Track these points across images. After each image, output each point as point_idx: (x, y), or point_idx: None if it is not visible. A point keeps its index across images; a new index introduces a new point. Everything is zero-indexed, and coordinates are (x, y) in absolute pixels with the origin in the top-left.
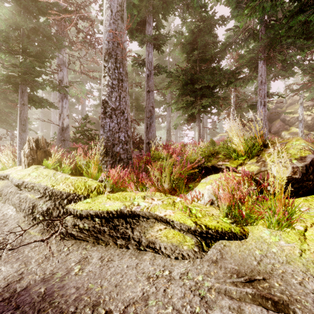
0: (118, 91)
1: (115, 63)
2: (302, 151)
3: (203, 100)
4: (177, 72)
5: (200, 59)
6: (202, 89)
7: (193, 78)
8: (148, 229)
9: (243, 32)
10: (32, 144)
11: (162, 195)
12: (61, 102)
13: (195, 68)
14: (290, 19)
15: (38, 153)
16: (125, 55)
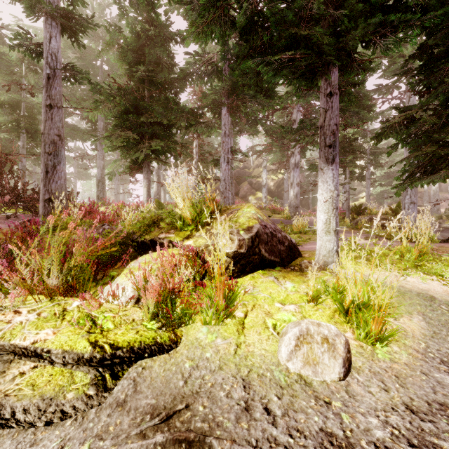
0: None
1: None
2: (251, 220)
3: (153, 141)
4: (111, 89)
5: (151, 81)
6: (153, 126)
7: (139, 105)
8: None
9: (205, 64)
10: None
11: (44, 299)
12: None
13: (142, 91)
14: (242, 61)
15: None
16: None
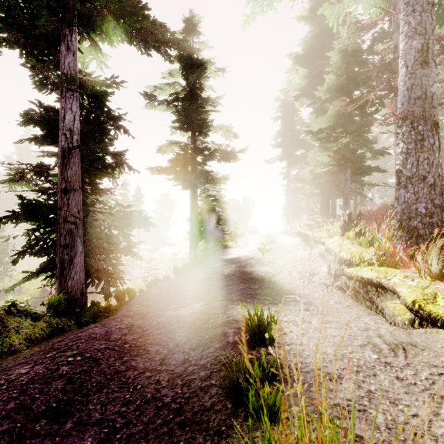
0: (416, 155)
1: (411, 124)
2: None
3: None
4: None
5: None
6: None
7: None
8: (387, 300)
9: None
10: (345, 217)
11: (429, 279)
12: None
13: None
14: None
15: (349, 225)
16: (431, 102)
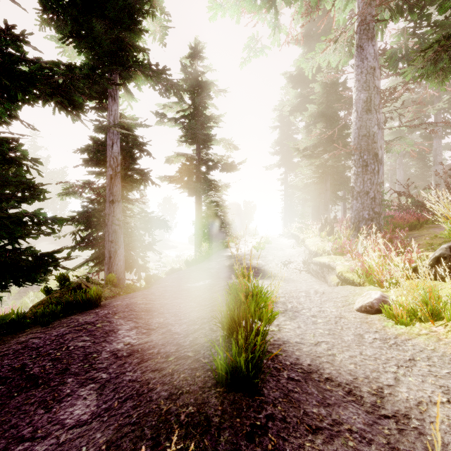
0: (362, 177)
1: (359, 154)
2: None
3: None
4: None
5: None
6: None
7: None
8: (331, 275)
9: None
10: (322, 221)
11: (357, 261)
12: None
13: None
14: None
15: (325, 227)
16: (373, 139)
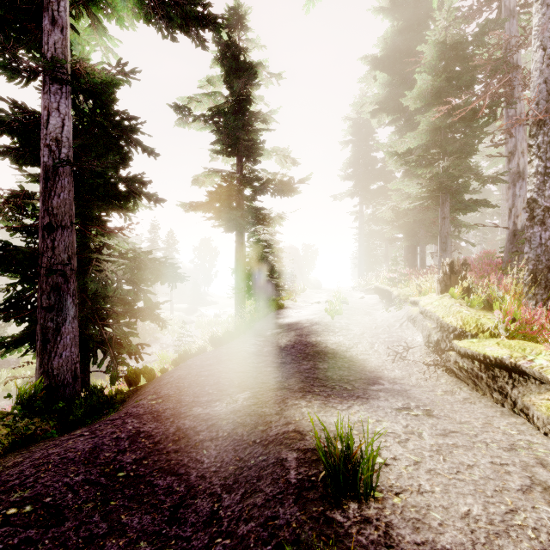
0: None
1: None
2: None
3: None
4: None
5: None
6: None
7: None
8: (532, 394)
9: None
10: (445, 268)
11: None
12: (511, 189)
13: None
14: None
15: (451, 278)
16: None
